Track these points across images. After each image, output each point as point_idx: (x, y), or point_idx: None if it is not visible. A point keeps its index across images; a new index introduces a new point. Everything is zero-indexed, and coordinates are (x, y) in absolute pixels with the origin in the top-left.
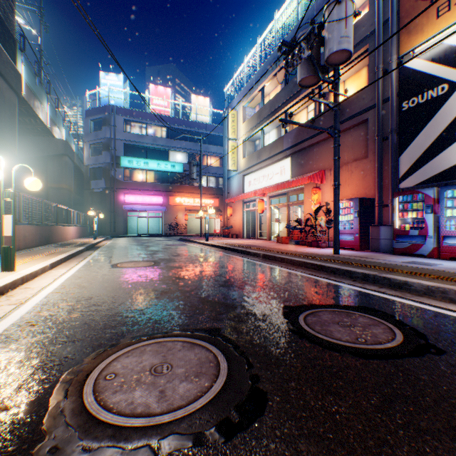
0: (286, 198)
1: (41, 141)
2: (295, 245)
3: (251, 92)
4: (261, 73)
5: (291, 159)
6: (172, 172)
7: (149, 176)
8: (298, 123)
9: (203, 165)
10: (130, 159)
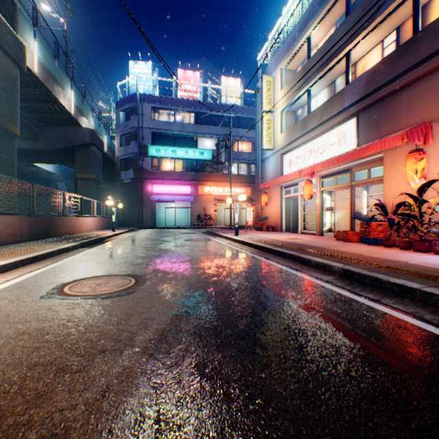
0: (341, 179)
1: (69, 131)
2: (373, 245)
3: (293, 46)
4: (306, 16)
5: (356, 119)
6: (200, 159)
7: (177, 165)
8: None
9: (233, 151)
10: (158, 147)
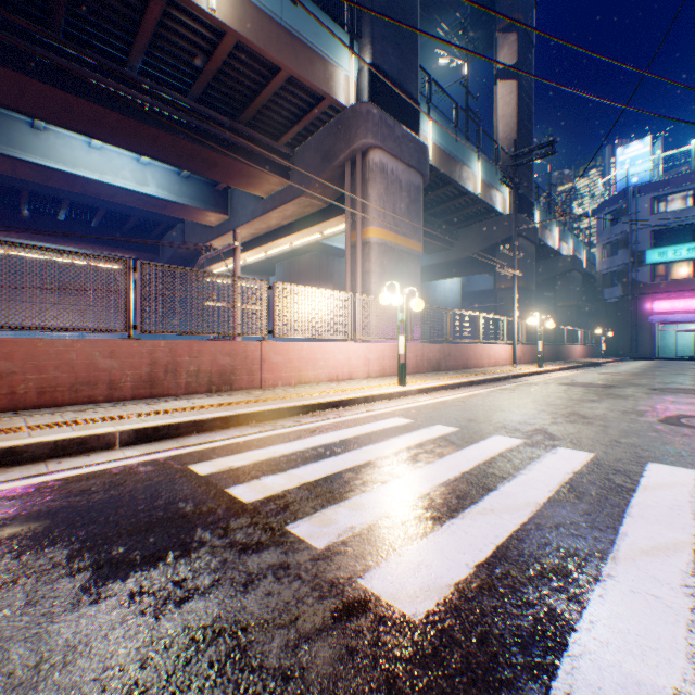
0: None
1: (548, 263)
2: None
3: None
4: None
5: None
6: None
7: None
8: None
9: None
10: (660, 250)
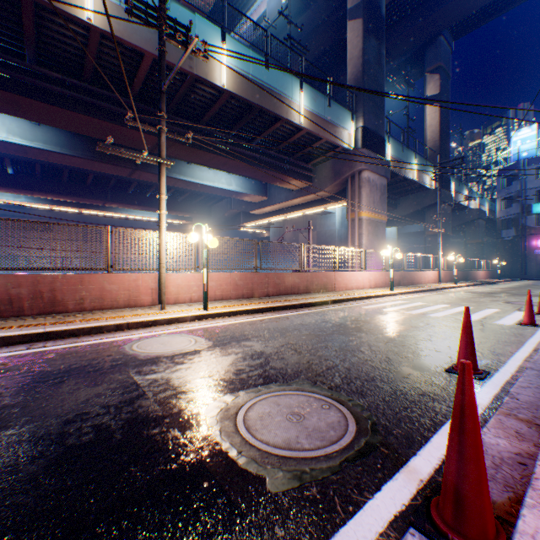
0: None
1: (460, 213)
2: None
3: None
4: None
5: None
6: None
7: None
8: None
9: None
10: None
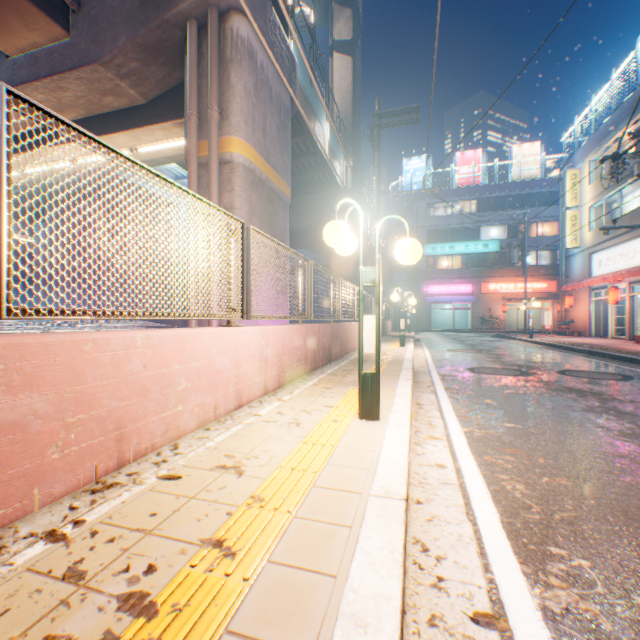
0: None
1: None
2: None
3: (600, 144)
4: (614, 118)
5: None
6: (482, 253)
7: (453, 261)
8: (623, 227)
9: (528, 237)
10: (433, 245)
